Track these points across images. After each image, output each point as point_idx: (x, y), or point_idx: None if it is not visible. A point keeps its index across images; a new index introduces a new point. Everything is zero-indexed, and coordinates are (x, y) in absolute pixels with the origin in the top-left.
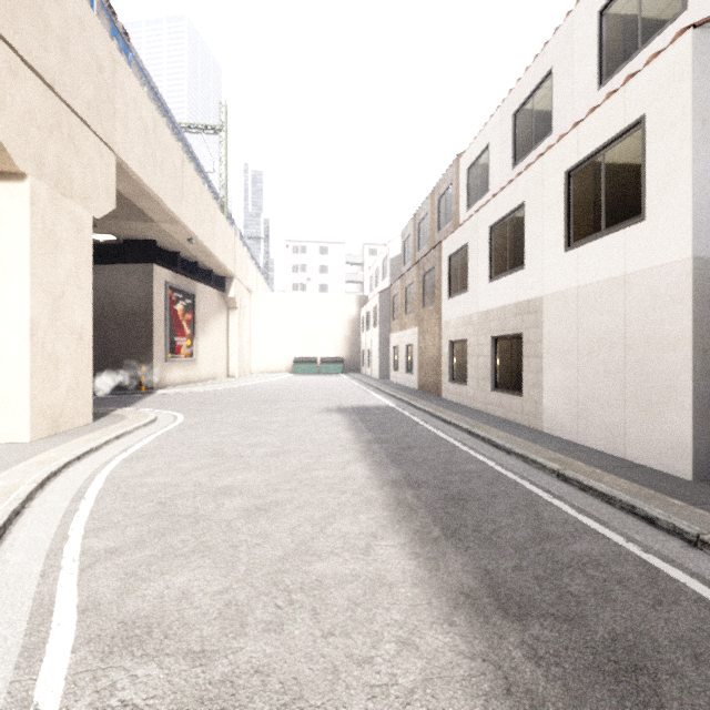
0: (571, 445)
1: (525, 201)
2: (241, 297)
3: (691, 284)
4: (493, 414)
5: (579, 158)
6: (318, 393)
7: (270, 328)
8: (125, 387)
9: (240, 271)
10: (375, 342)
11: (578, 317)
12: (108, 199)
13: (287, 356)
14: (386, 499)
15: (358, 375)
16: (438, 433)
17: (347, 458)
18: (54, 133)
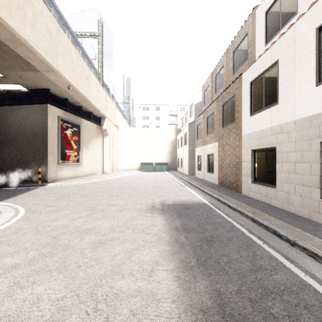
0: None
1: None
2: (111, 129)
3: None
4: None
5: None
6: (150, 186)
7: (128, 147)
8: (32, 181)
9: (110, 114)
10: (185, 153)
11: None
12: None
13: (137, 161)
14: None
15: (176, 172)
16: (303, 275)
17: None
18: None
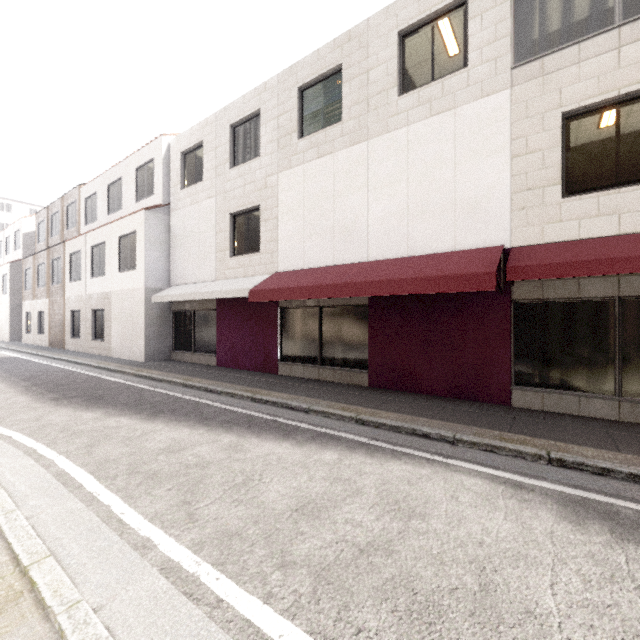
0: (117, 359)
1: (105, 241)
2: None
3: (145, 296)
4: (93, 353)
5: (122, 234)
6: None
7: None
8: None
9: None
10: (5, 308)
11: (122, 303)
12: None
13: None
14: None
15: None
16: (46, 363)
17: None
18: None
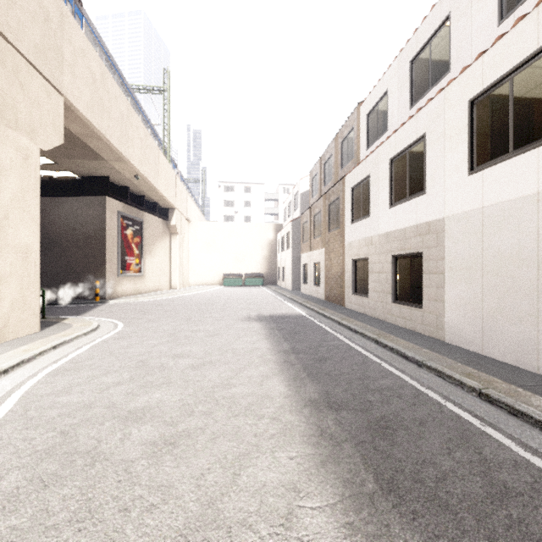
0: (478, 357)
1: (425, 133)
2: (181, 225)
3: None
4: (393, 323)
5: (484, 85)
6: (242, 302)
7: (204, 250)
8: (84, 298)
9: (180, 204)
10: (288, 260)
11: (483, 236)
12: (55, 134)
13: (219, 272)
14: (307, 427)
15: (275, 287)
16: (348, 342)
17: (265, 371)
18: None
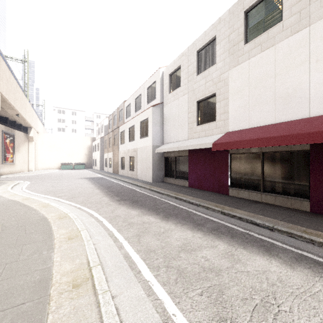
0: (140, 180)
1: (134, 124)
2: (35, 136)
3: (152, 149)
4: (129, 177)
5: (142, 120)
6: (76, 175)
7: (48, 149)
8: None
9: (34, 124)
10: (98, 156)
11: (141, 153)
12: None
13: (58, 162)
14: (97, 188)
15: (91, 169)
16: (113, 180)
17: (88, 185)
18: None
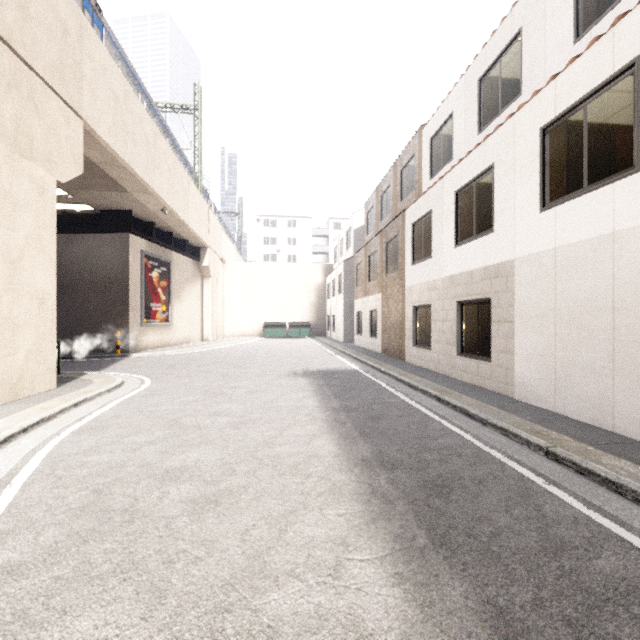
0: (549, 415)
1: (494, 163)
2: (214, 266)
3: None
4: (458, 379)
5: (557, 112)
6: (286, 356)
7: (242, 295)
8: (102, 351)
9: (213, 241)
10: (340, 307)
11: (556, 280)
12: (74, 163)
13: (258, 321)
14: (357, 486)
15: (324, 339)
16: (406, 399)
17: (313, 430)
18: (12, 92)
